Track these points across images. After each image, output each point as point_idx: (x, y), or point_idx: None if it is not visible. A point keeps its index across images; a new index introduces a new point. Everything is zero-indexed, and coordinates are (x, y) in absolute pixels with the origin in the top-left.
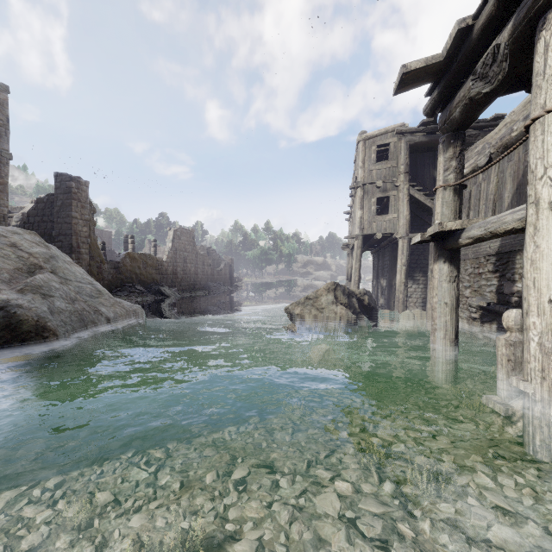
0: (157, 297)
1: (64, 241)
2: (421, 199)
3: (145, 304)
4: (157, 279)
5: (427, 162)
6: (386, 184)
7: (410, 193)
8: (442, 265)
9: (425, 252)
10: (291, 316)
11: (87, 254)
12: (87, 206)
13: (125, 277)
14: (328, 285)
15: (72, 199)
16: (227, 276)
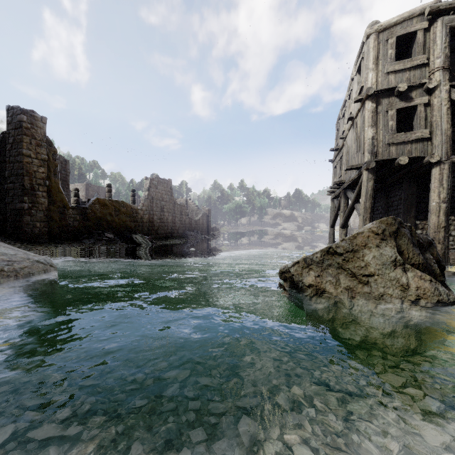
0: (127, 244)
1: (16, 182)
2: None
3: (107, 252)
4: (131, 226)
5: None
6: (411, 89)
7: (450, 98)
8: None
9: None
10: (292, 285)
11: (45, 197)
12: (44, 145)
13: (94, 224)
14: (380, 225)
15: (24, 135)
16: (204, 225)
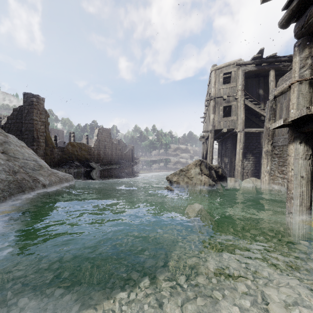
0: (87, 168)
1: (29, 135)
2: (252, 107)
3: (79, 173)
4: (88, 158)
5: (254, 84)
6: (229, 97)
7: (245, 103)
8: (298, 145)
9: (253, 141)
10: (170, 182)
11: (44, 142)
12: (43, 113)
13: (68, 156)
14: (195, 162)
15: (34, 109)
16: (130, 156)
